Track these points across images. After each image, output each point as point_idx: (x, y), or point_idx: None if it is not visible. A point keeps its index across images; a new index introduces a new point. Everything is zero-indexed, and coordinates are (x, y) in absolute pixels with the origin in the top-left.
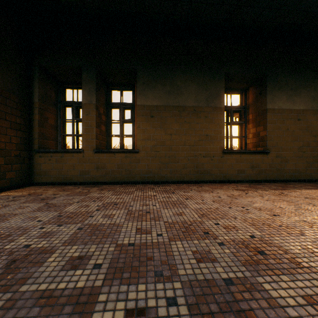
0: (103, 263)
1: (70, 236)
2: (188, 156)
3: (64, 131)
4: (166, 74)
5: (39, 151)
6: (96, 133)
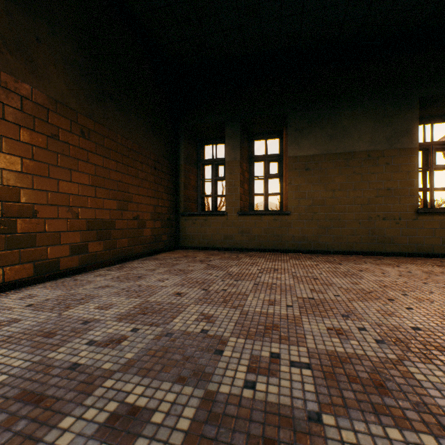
0: (292, 305)
1: (251, 288)
2: (358, 218)
3: (202, 192)
4: (326, 113)
5: (184, 215)
6: (240, 194)
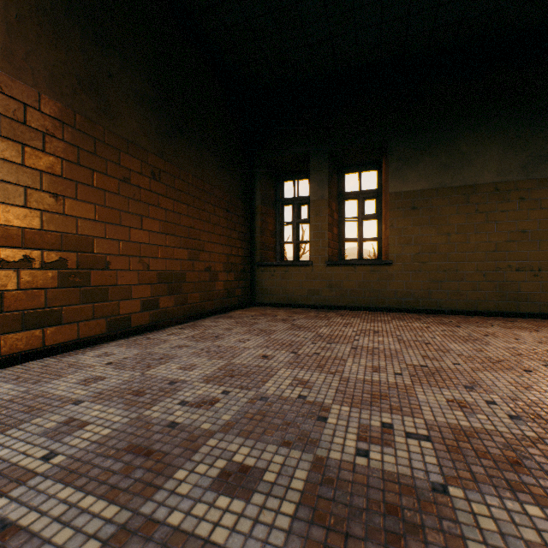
0: (401, 373)
1: (349, 352)
2: (481, 269)
3: (281, 237)
4: (439, 137)
5: (260, 265)
6: (328, 239)
